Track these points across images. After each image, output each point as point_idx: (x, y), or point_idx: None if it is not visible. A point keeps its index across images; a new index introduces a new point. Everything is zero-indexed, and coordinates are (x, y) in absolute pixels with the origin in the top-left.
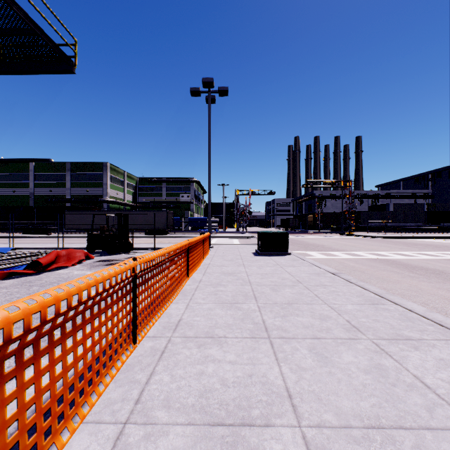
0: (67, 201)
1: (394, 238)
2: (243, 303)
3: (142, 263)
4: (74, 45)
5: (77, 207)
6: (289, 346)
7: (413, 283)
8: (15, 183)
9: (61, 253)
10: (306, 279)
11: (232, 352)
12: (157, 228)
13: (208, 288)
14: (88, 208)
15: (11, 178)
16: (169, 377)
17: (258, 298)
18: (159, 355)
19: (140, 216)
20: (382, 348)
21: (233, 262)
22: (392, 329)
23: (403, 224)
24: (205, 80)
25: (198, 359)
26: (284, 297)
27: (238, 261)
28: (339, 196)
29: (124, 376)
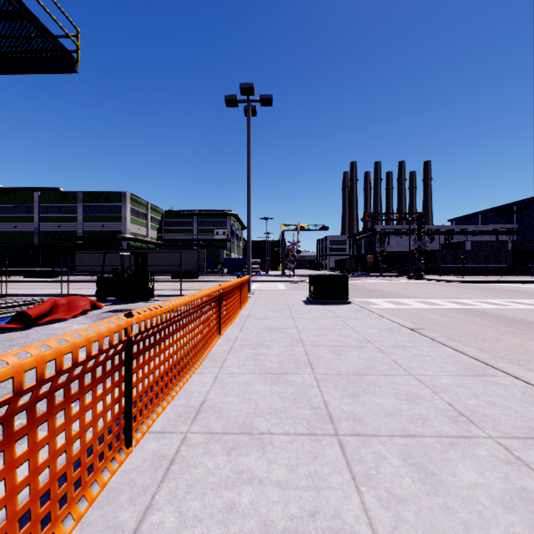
0: (78, 238)
1: (474, 283)
2: (294, 373)
3: (142, 320)
4: (76, 36)
5: (91, 245)
6: (369, 450)
7: (516, 342)
8: (17, 216)
9: (60, 301)
10: (376, 337)
11: (281, 463)
12: (186, 270)
13: (246, 350)
14: (104, 246)
15: (12, 211)
16: (176, 517)
17: (315, 366)
18: (164, 469)
19: (166, 256)
20: (517, 455)
21: (279, 313)
22: (520, 419)
23: (483, 266)
24: (244, 85)
25: (226, 478)
26: (351, 364)
27: (284, 311)
28: (406, 232)
29: (99, 515)
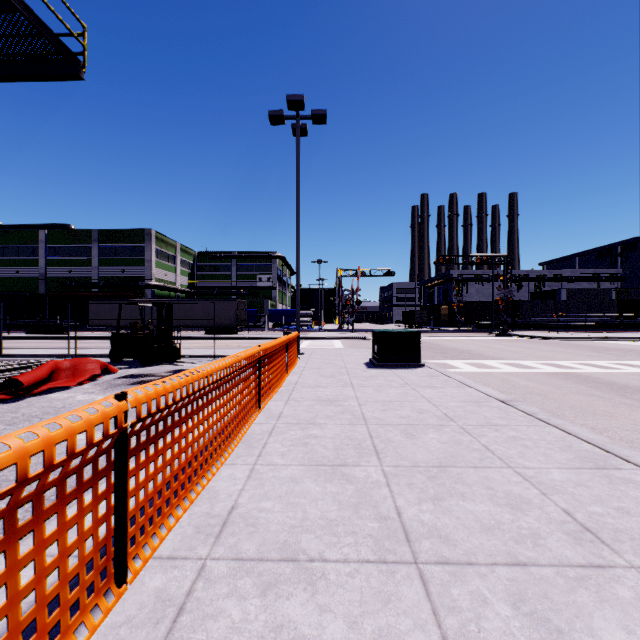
0: (93, 285)
1: (571, 340)
2: (356, 465)
3: (143, 402)
4: (82, 35)
5: (108, 294)
6: (464, 590)
7: (636, 418)
8: (19, 259)
9: (62, 365)
10: (459, 412)
11: (338, 612)
12: (223, 324)
13: (292, 431)
14: (124, 296)
15: (13, 253)
16: None
17: (382, 453)
18: (169, 621)
19: (198, 307)
20: None
21: (335, 380)
22: None
23: (582, 319)
24: (292, 98)
25: (258, 638)
26: (429, 452)
27: (342, 377)
28: (488, 278)
29: None
